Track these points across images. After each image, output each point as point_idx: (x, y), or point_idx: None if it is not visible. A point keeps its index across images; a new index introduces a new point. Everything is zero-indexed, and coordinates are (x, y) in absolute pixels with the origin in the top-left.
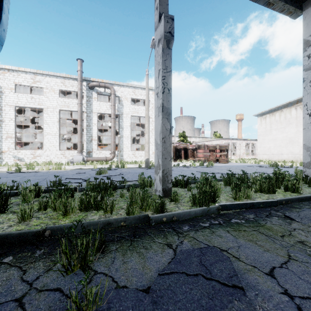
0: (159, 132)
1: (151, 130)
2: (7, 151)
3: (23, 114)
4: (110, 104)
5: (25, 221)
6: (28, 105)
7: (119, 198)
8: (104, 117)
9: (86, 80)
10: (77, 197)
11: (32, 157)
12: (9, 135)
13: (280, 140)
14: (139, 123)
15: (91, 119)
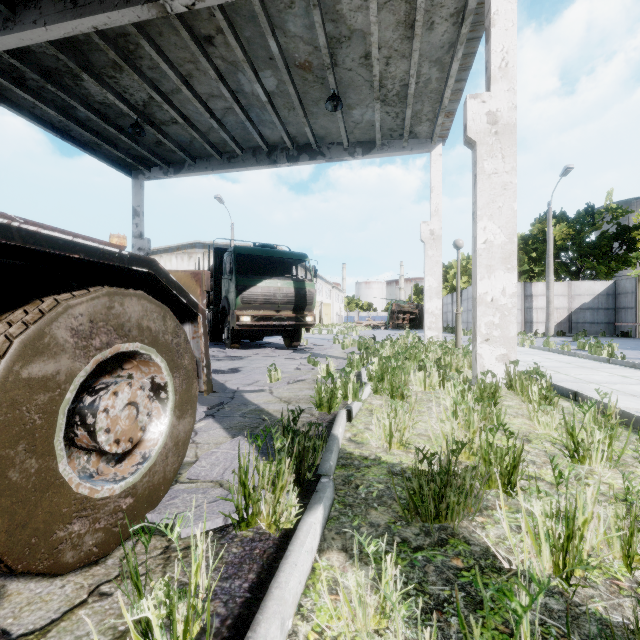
0: None
1: None
2: None
3: None
4: None
5: None
6: None
7: None
8: None
9: None
10: None
11: None
12: None
13: None
14: None
15: None
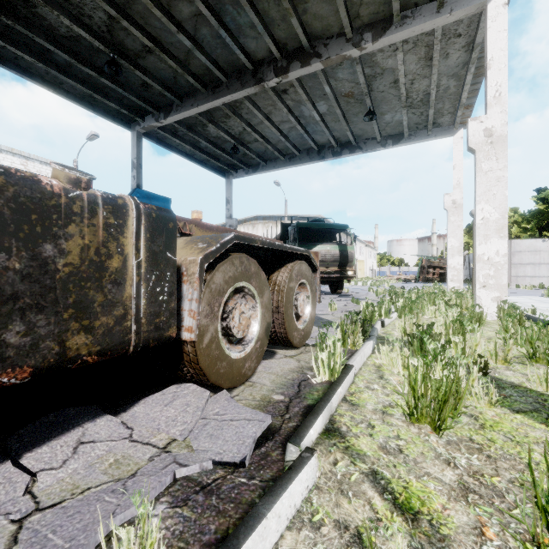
0: None
1: None
2: None
3: None
4: None
5: None
6: None
7: None
8: None
9: None
10: None
11: None
12: None
13: None
14: None
15: None
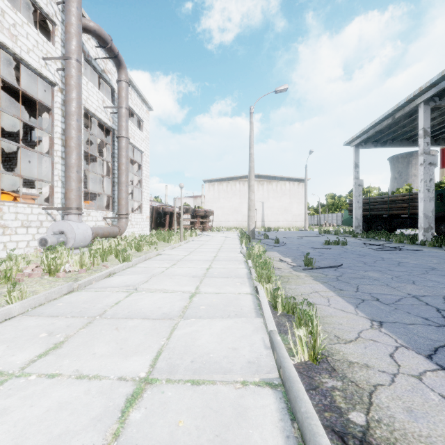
0: (431, 210)
1: (145, 178)
2: None
3: None
4: (103, 97)
5: None
6: None
7: None
8: None
9: None
10: None
11: None
12: None
13: (227, 209)
14: (133, 158)
15: None
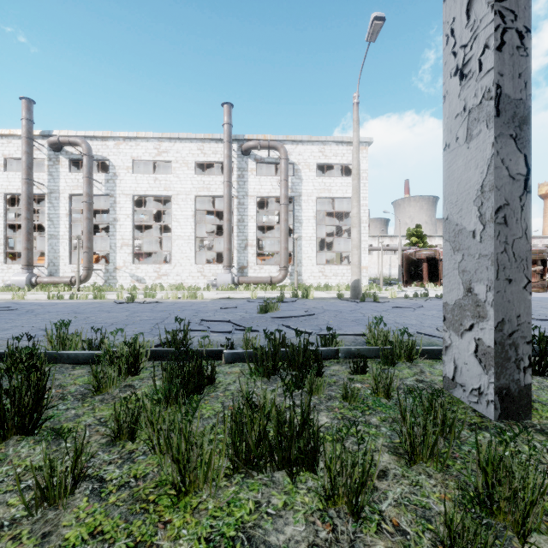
0: (473, 192)
1: None
2: (122, 267)
3: (147, 211)
4: (278, 178)
5: (51, 505)
6: (150, 191)
7: (340, 403)
8: (265, 207)
9: (237, 141)
10: (222, 383)
11: (156, 277)
12: (125, 241)
13: None
14: (332, 210)
15: (246, 208)
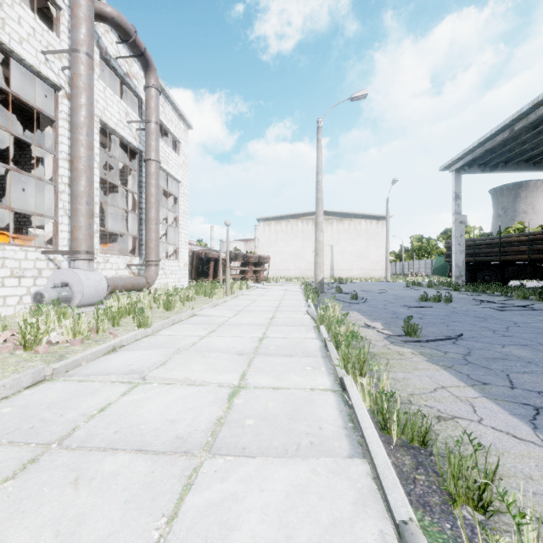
0: None
1: (183, 214)
2: None
3: None
4: (127, 109)
5: None
6: None
7: None
8: None
9: None
10: None
11: None
12: None
13: (287, 254)
14: (167, 189)
15: None
